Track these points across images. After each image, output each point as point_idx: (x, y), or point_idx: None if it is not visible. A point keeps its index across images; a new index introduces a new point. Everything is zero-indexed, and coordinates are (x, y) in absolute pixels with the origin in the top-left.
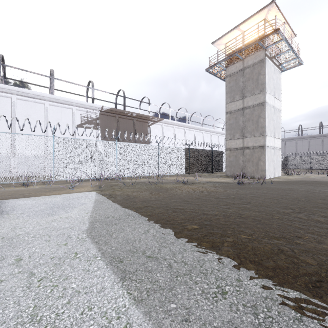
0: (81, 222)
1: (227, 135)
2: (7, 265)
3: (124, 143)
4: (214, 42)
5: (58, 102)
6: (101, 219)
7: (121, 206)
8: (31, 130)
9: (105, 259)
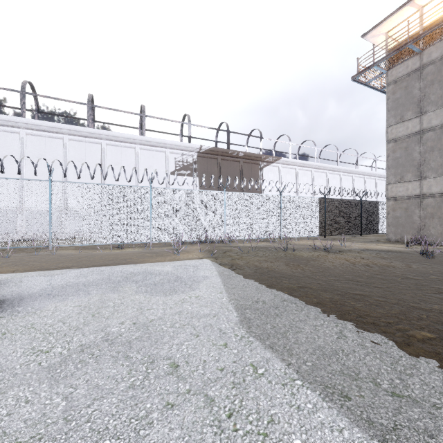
0: (223, 307)
1: (390, 176)
2: (164, 373)
3: (235, 193)
4: (366, 33)
5: (150, 145)
6: (247, 304)
7: (262, 285)
8: (126, 181)
9: (312, 385)
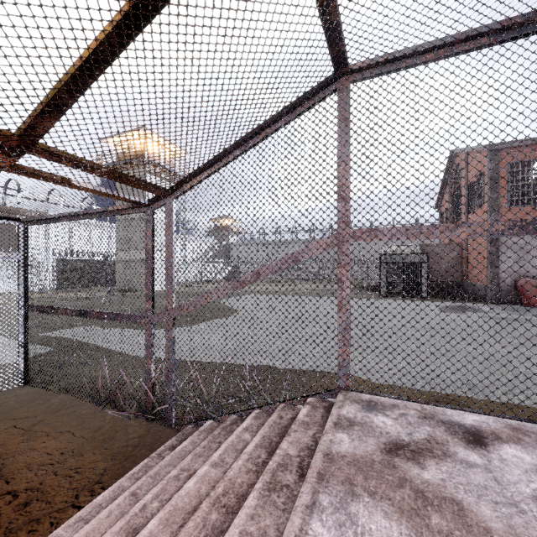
0: None
1: (118, 245)
2: None
3: None
4: (101, 139)
5: None
6: None
7: None
8: None
9: None
